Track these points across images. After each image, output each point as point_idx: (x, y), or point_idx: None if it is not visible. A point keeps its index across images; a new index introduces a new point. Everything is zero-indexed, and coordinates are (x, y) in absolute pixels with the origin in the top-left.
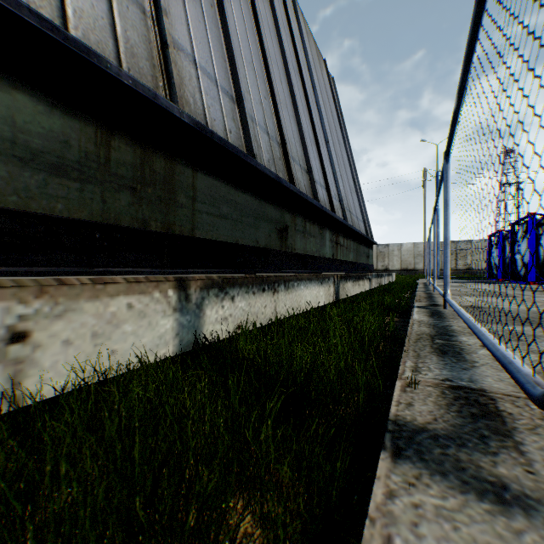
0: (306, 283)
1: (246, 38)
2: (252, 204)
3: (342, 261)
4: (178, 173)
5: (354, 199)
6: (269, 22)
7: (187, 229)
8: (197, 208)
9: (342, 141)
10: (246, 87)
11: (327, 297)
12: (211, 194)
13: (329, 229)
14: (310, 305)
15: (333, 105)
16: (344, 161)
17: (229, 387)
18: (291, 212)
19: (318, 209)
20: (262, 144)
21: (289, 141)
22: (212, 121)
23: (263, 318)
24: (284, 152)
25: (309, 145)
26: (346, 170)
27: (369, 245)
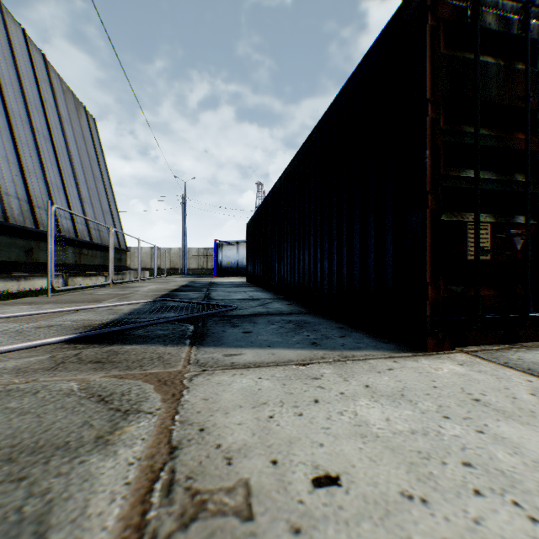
0: (40, 278)
1: (3, 141)
2: (8, 240)
3: (87, 265)
4: None
5: (108, 219)
6: (23, 112)
7: None
8: None
9: (99, 174)
10: (3, 175)
11: (58, 284)
12: None
13: (73, 245)
14: (43, 287)
15: (92, 145)
16: (100, 191)
17: (3, 295)
18: (37, 240)
19: (59, 237)
20: (15, 206)
21: (37, 196)
22: None
23: (14, 290)
24: (32, 206)
25: (58, 192)
26: (101, 198)
27: (122, 252)
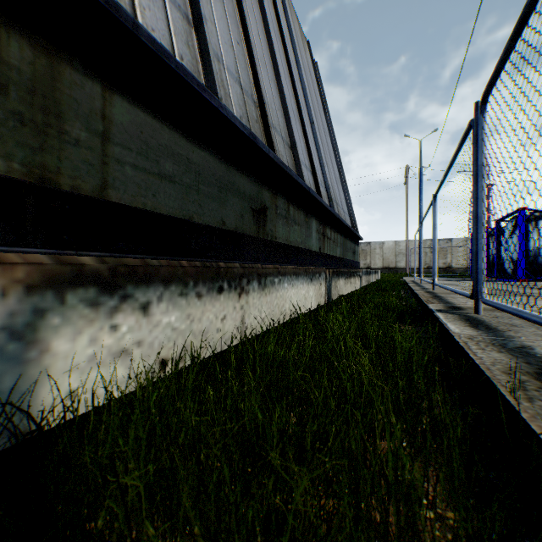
0: (291, 279)
1: None
2: (216, 168)
3: (330, 256)
4: (68, 84)
5: (340, 190)
6: None
7: (90, 185)
8: (113, 154)
9: (326, 129)
10: (210, 17)
11: (318, 298)
12: (142, 137)
13: (315, 217)
14: (297, 310)
15: (317, 90)
16: (329, 150)
17: None
18: (271, 190)
19: (304, 191)
20: (232, 95)
21: (269, 106)
22: (147, 29)
23: (220, 338)
24: (262, 114)
25: (293, 120)
26: (331, 159)
27: (355, 240)
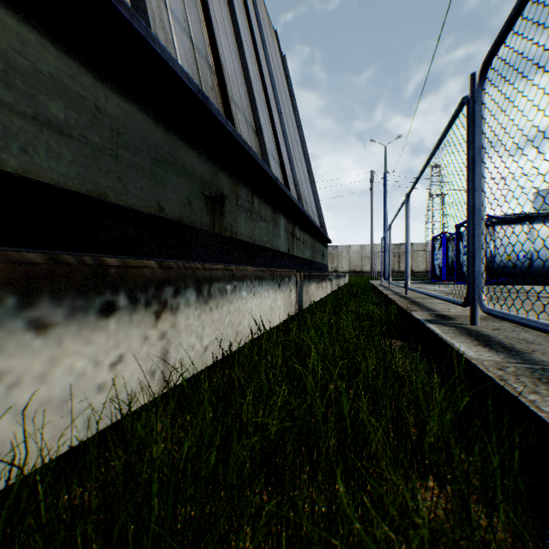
0: (252, 285)
1: None
2: (148, 132)
3: (299, 258)
4: None
5: (309, 190)
6: None
7: None
8: None
9: (295, 125)
10: None
11: (287, 307)
12: None
13: (284, 214)
14: (260, 327)
15: (285, 84)
16: (298, 147)
17: None
18: (231, 176)
19: (270, 181)
20: (177, 45)
21: (229, 78)
22: None
23: (108, 401)
24: (219, 83)
25: (259, 103)
26: (300, 156)
27: (324, 243)
